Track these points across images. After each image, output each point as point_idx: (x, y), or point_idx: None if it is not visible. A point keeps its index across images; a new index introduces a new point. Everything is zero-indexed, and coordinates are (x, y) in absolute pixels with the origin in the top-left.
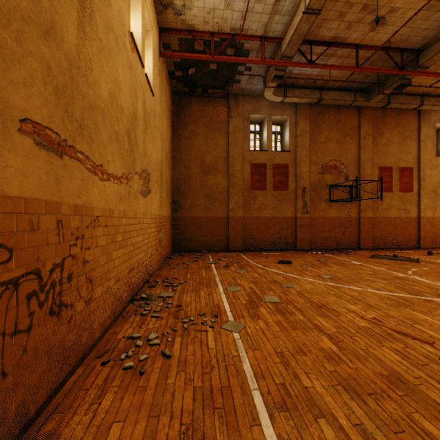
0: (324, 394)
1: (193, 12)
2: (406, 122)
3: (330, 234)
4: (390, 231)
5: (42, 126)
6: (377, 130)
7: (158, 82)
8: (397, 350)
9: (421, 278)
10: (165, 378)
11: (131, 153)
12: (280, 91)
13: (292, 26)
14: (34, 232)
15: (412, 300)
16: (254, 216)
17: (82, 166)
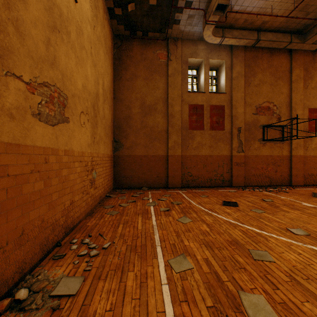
0: None
1: None
2: None
3: (263, 172)
4: None
5: None
6: (307, 74)
7: None
8: None
9: None
10: None
11: None
12: (219, 32)
13: None
14: None
15: None
16: (192, 155)
17: None
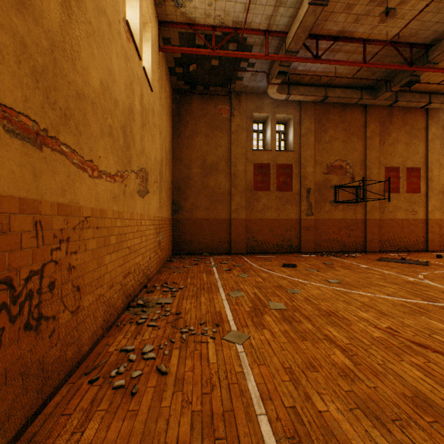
0: (341, 421)
1: (194, 4)
2: (414, 121)
3: (335, 236)
4: (397, 233)
5: (14, 110)
6: (383, 130)
7: (157, 78)
8: (418, 365)
9: (434, 283)
10: (159, 400)
11: (127, 150)
12: (284, 89)
13: (297, 19)
14: (3, 234)
15: (427, 306)
16: (257, 218)
17: (67, 161)
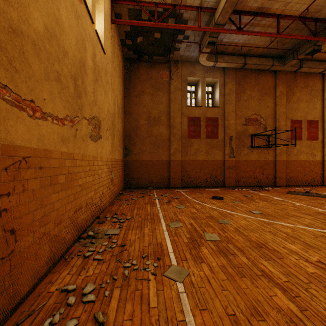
0: None
1: None
2: (313, 84)
3: (252, 174)
4: (300, 171)
5: None
6: (289, 90)
7: (110, 45)
8: None
9: None
10: None
11: (78, 98)
12: (212, 57)
13: None
14: None
15: None
16: (190, 160)
17: None
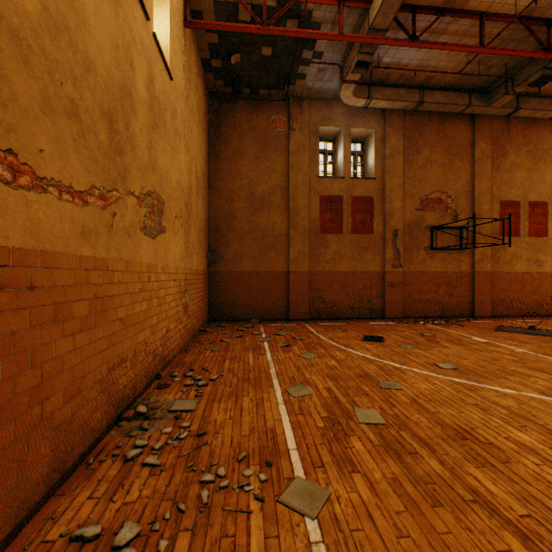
0: None
1: None
2: (539, 138)
3: (432, 296)
4: (516, 291)
5: None
6: (497, 150)
7: (182, 65)
8: None
9: None
10: None
11: (117, 155)
12: (363, 91)
13: None
14: None
15: None
16: (324, 271)
17: None
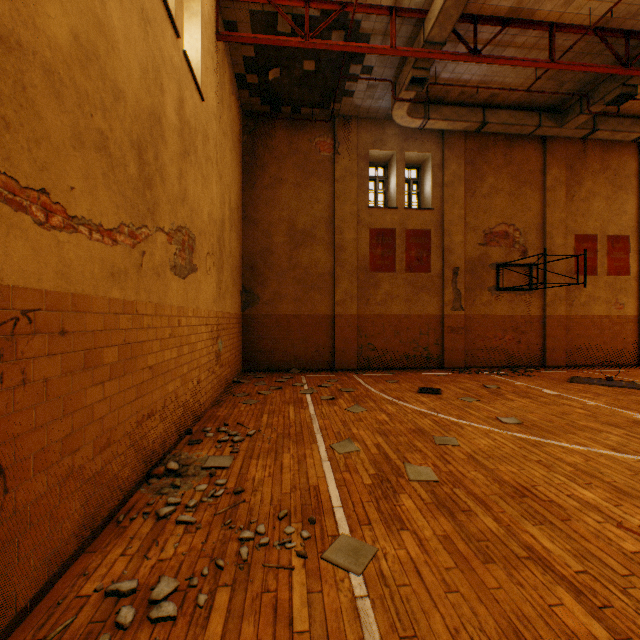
0: None
1: None
2: (619, 163)
3: (497, 343)
4: (593, 337)
5: None
6: (572, 176)
7: (214, 83)
8: None
9: None
10: None
11: (146, 188)
12: (419, 110)
13: None
14: None
15: None
16: (375, 314)
17: None
